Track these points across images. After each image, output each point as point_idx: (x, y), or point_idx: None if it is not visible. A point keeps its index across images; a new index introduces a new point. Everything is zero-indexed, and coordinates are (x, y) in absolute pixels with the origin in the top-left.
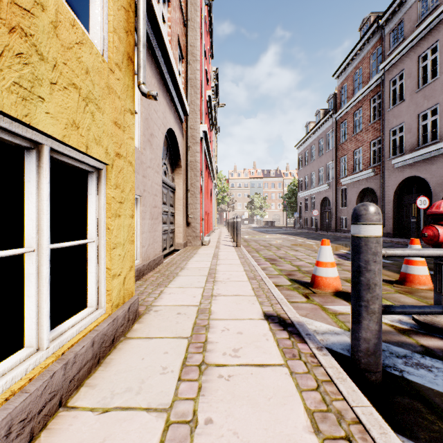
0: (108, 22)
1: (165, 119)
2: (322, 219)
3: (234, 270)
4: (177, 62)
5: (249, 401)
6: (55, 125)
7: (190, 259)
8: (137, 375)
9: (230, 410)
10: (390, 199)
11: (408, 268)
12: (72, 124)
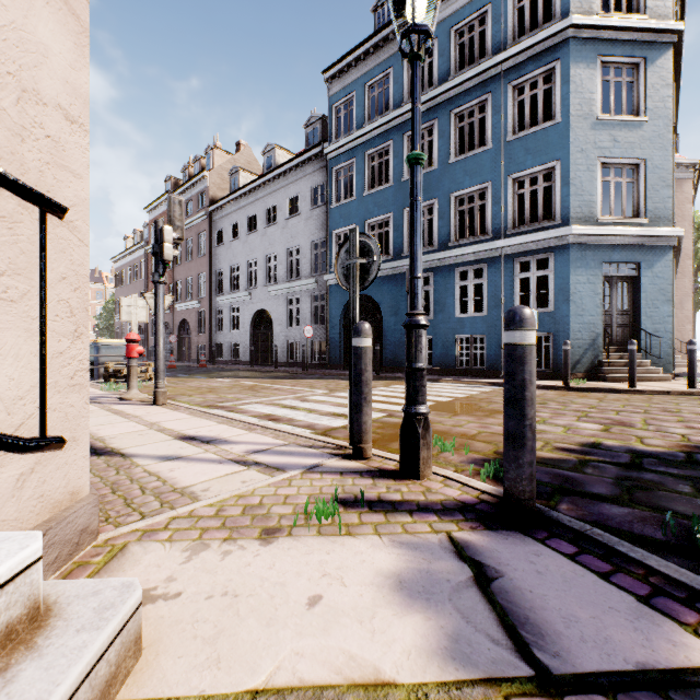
0: None
1: None
2: None
3: None
4: None
5: None
6: None
7: None
8: None
9: None
10: (177, 333)
11: None
12: None
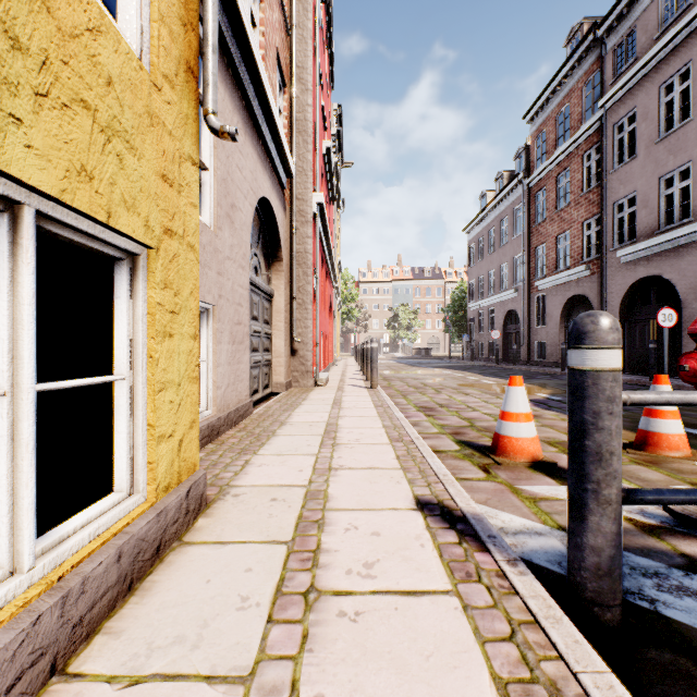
0: (150, 4)
1: (255, 182)
2: (506, 345)
3: (366, 427)
4: (276, 92)
5: (392, 661)
6: (44, 170)
7: (295, 408)
8: (196, 612)
9: (357, 679)
10: (615, 312)
11: (650, 423)
12: (79, 171)
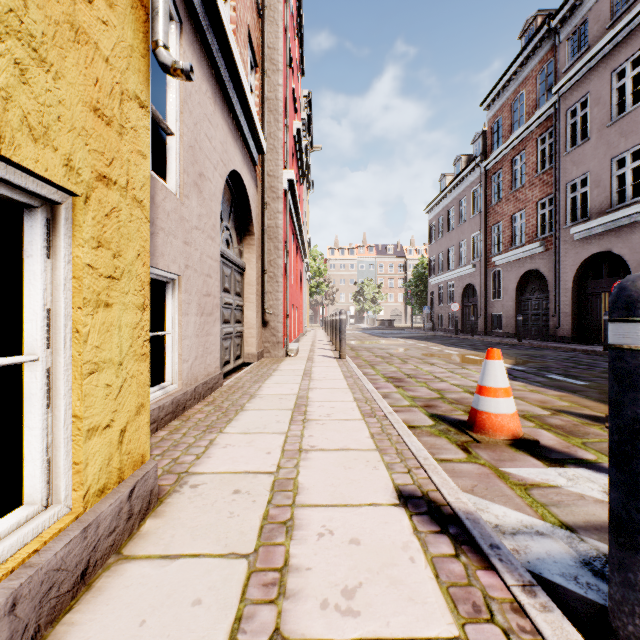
0: None
1: (225, 154)
2: (464, 317)
3: (337, 400)
4: (247, 69)
5: None
6: None
7: (266, 379)
8: None
9: None
10: (568, 286)
11: None
12: None
